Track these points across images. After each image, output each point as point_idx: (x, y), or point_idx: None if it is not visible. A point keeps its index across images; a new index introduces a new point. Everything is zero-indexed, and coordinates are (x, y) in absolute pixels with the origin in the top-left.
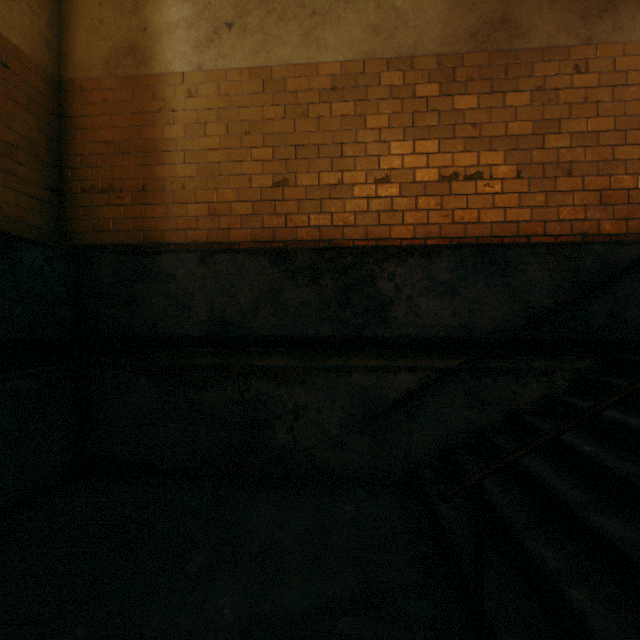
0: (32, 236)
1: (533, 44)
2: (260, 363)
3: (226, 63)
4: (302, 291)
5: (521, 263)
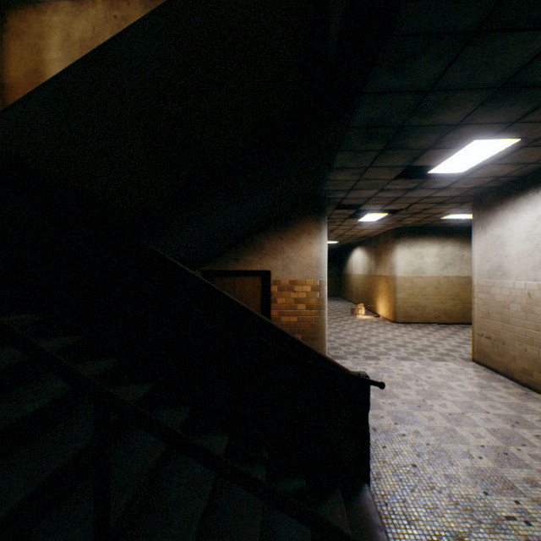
0: None
1: None
2: None
3: None
4: None
5: None
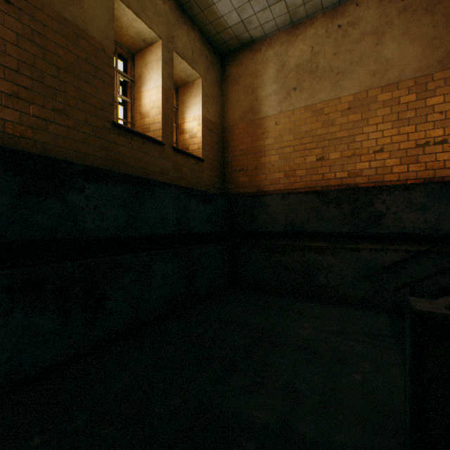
0: (216, 192)
1: None
2: (309, 245)
3: (292, 107)
4: (331, 210)
5: None
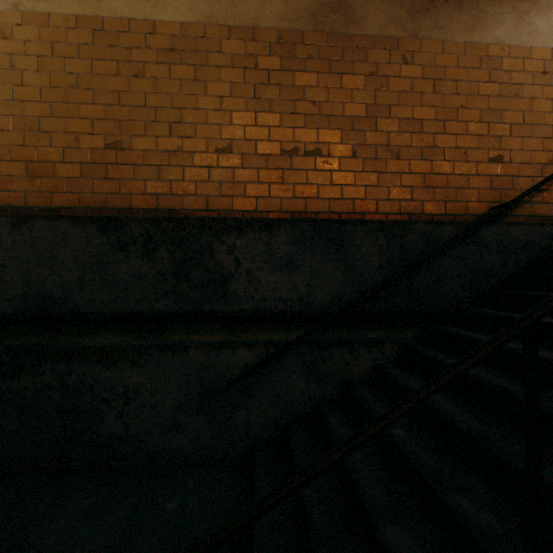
0: None
1: (367, 31)
2: (90, 342)
3: (49, 6)
4: (135, 263)
5: (355, 239)
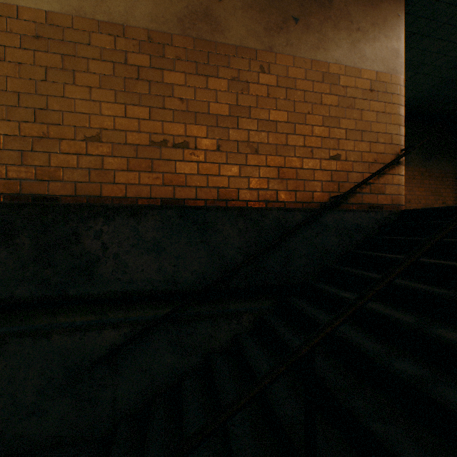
0: None
1: (230, 41)
2: None
3: None
4: None
5: (218, 224)
